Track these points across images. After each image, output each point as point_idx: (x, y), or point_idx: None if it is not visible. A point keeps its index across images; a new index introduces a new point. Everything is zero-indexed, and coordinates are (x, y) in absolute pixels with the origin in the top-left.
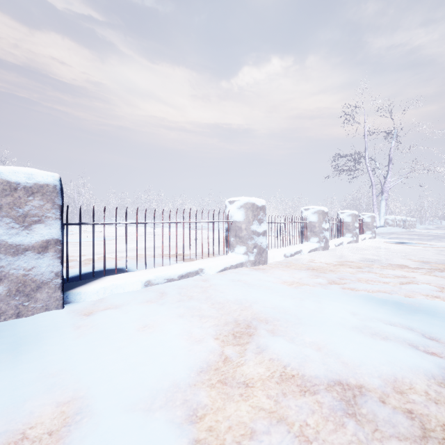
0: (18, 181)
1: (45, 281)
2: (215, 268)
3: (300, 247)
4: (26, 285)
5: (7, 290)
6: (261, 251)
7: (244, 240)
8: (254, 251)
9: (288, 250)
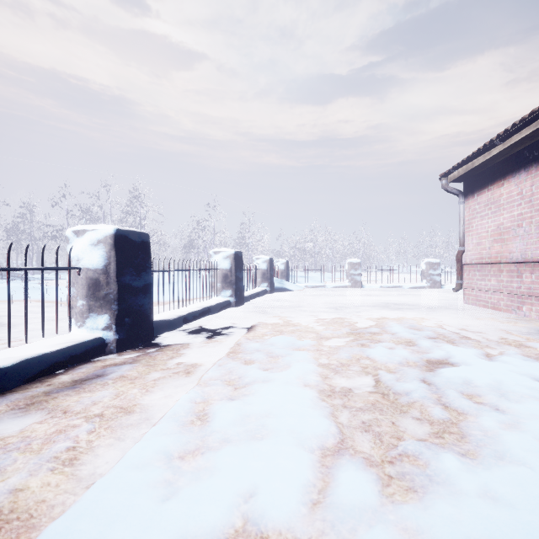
0: (354, 262)
1: (358, 281)
2: (408, 286)
3: None
4: (356, 281)
5: (353, 282)
6: (435, 282)
7: (425, 277)
8: (430, 282)
9: None
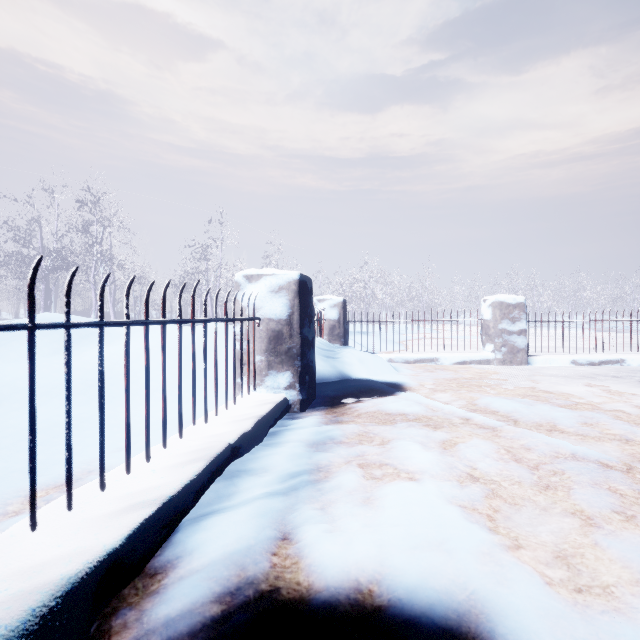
0: (510, 302)
1: (520, 349)
2: (639, 361)
3: None
4: (513, 349)
5: (507, 350)
6: None
7: None
8: None
9: None
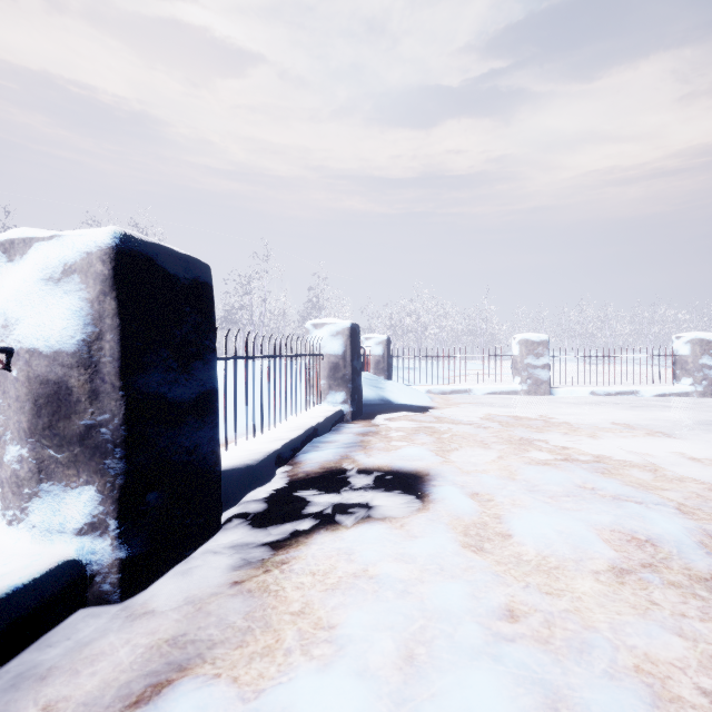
0: (535, 340)
1: (544, 381)
2: (651, 392)
3: None
4: (538, 382)
5: (532, 382)
6: None
7: (690, 373)
8: (702, 383)
9: None
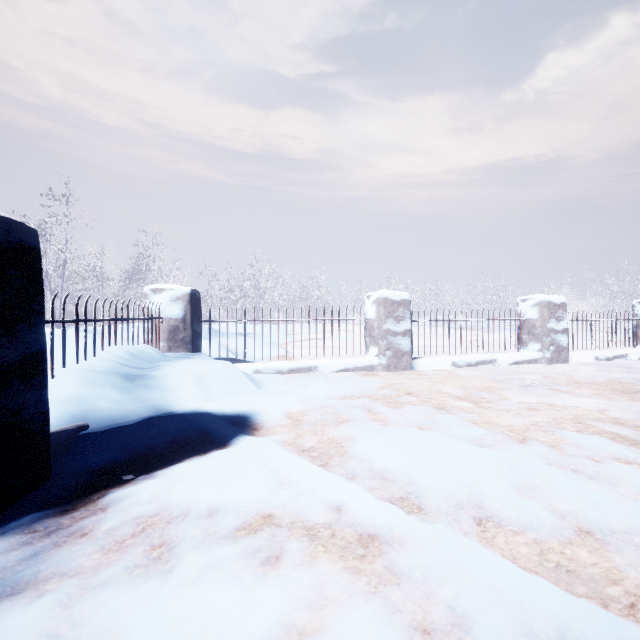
0: (395, 299)
1: (405, 352)
2: (507, 360)
3: (624, 350)
4: (398, 353)
5: (392, 354)
6: (559, 349)
7: (538, 338)
8: (550, 348)
9: (601, 353)
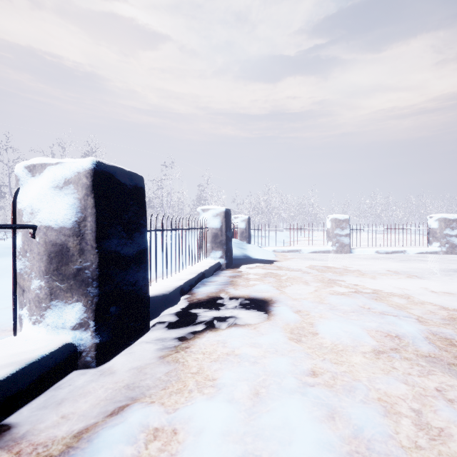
0: (341, 219)
1: (346, 244)
2: (414, 251)
3: None
4: (342, 245)
5: (339, 245)
6: (453, 246)
7: (438, 239)
8: (445, 245)
9: None
